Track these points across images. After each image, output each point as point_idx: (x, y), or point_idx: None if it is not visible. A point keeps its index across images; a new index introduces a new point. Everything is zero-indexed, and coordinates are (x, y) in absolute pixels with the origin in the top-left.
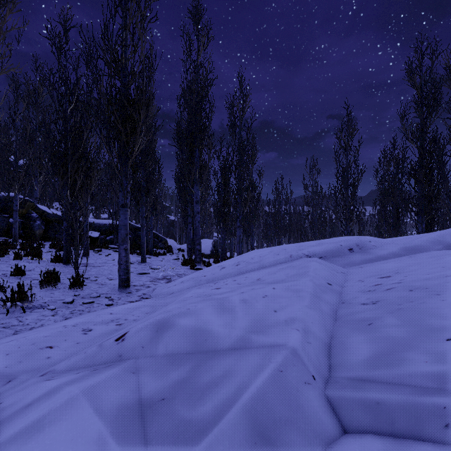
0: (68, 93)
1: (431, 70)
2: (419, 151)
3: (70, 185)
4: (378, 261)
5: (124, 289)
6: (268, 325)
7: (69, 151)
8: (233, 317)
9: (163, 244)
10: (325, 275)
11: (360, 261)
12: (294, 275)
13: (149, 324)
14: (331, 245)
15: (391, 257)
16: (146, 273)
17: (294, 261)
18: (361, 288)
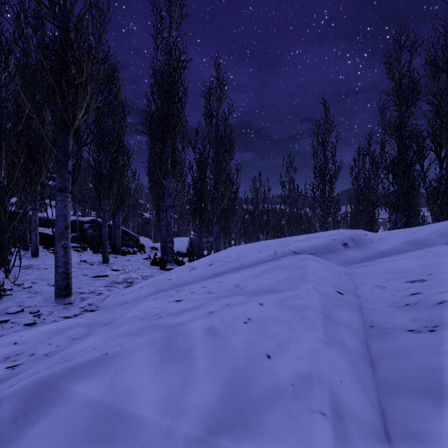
0: (2, 54)
1: (410, 63)
2: (398, 145)
3: (4, 169)
4: (380, 257)
5: (62, 299)
6: (258, 401)
7: (2, 125)
8: (187, 375)
9: (135, 242)
10: (330, 278)
11: (360, 258)
12: (286, 279)
13: (9, 398)
14: (322, 240)
15: (395, 253)
16: (103, 276)
17: (281, 259)
18: (389, 299)
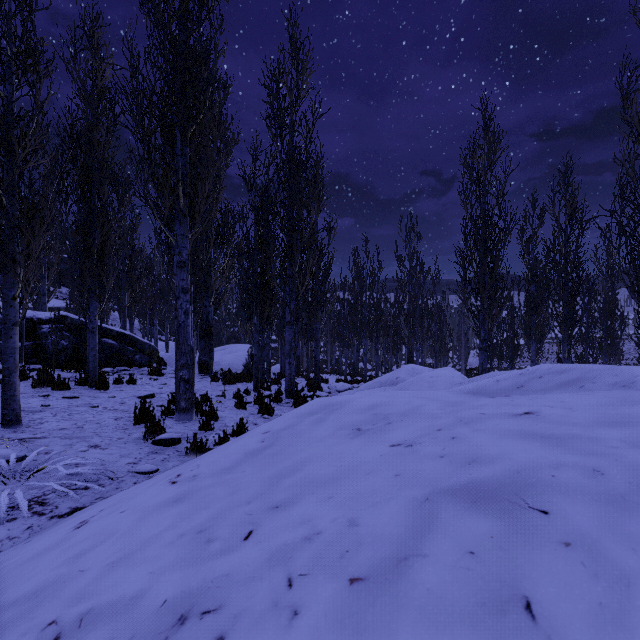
0: None
1: None
2: None
3: None
4: None
5: None
6: None
7: None
8: None
9: (148, 355)
10: None
11: None
12: None
13: None
14: None
15: None
16: None
17: None
18: None
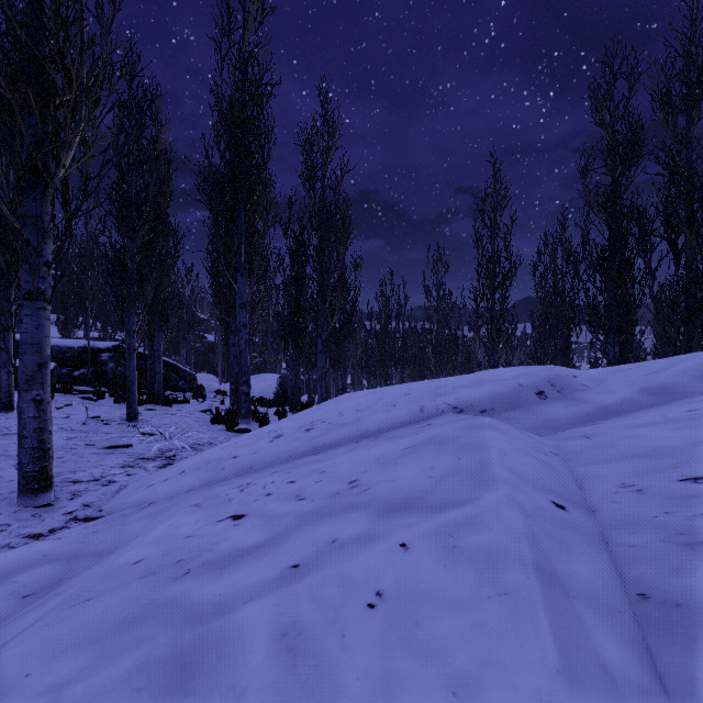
0: None
1: (629, 100)
2: (610, 229)
3: None
4: (604, 418)
5: (31, 497)
6: None
7: None
8: None
9: (189, 382)
10: (533, 470)
11: (569, 420)
12: (450, 473)
13: None
14: (501, 385)
15: (628, 409)
16: (123, 446)
17: (433, 421)
18: (664, 524)
